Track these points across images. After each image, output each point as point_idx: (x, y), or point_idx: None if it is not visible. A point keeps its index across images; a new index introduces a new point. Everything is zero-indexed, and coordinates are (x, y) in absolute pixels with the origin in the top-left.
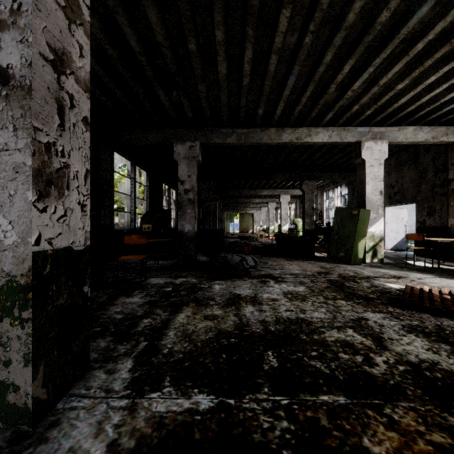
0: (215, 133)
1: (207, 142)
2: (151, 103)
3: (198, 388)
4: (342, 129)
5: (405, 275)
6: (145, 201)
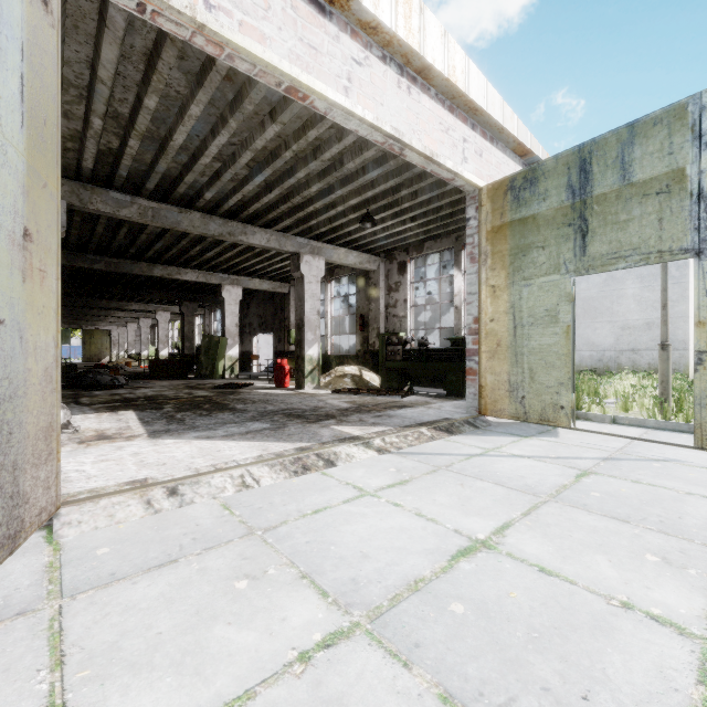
0: (80, 257)
1: (69, 265)
2: None
3: (113, 404)
4: (208, 273)
5: (241, 381)
6: None
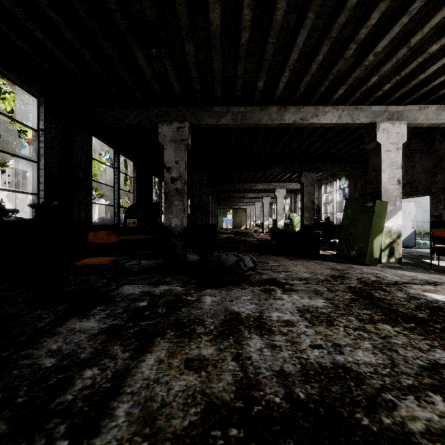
0: (207, 112)
1: (198, 123)
2: (129, 72)
3: None
4: (355, 108)
5: (439, 280)
6: (132, 193)
